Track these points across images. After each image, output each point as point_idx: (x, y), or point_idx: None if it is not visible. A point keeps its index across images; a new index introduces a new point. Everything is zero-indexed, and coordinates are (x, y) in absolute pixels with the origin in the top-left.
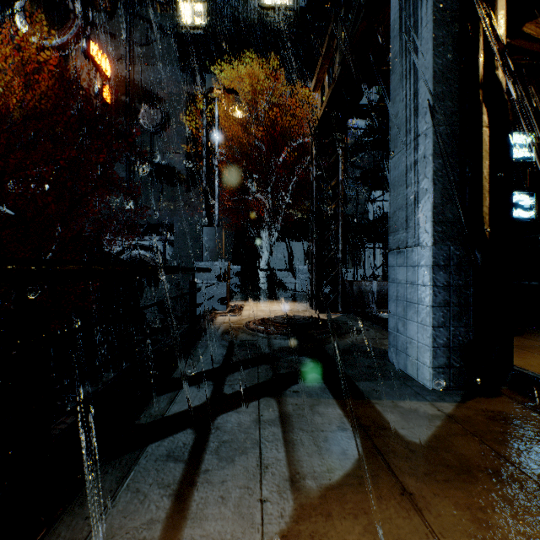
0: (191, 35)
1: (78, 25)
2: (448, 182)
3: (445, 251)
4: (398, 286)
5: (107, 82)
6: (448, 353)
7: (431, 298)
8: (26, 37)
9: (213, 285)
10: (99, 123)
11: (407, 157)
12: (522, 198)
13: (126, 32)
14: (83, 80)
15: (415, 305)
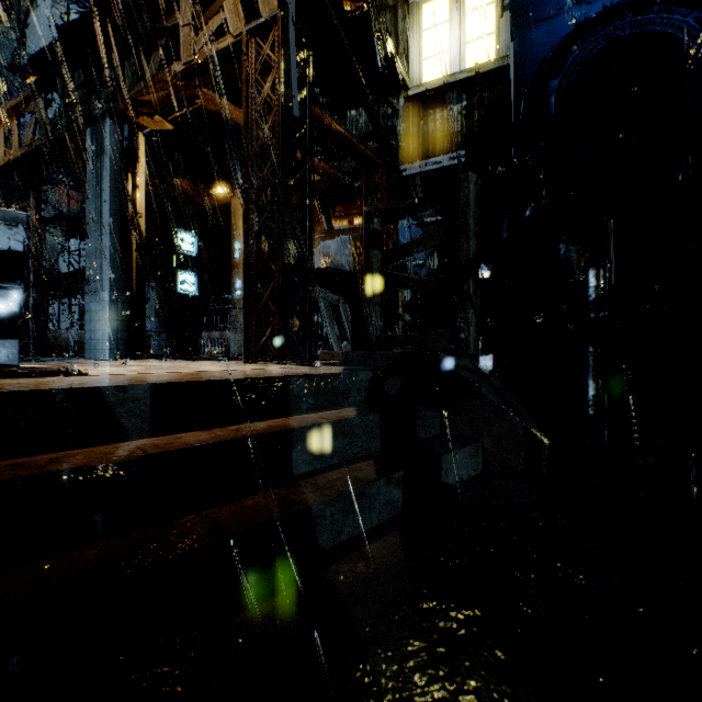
0: None
1: None
2: (118, 263)
3: (117, 295)
4: (92, 314)
5: None
6: (118, 343)
7: (109, 316)
8: None
9: None
10: None
11: (97, 243)
12: (189, 278)
13: None
14: None
15: (101, 322)
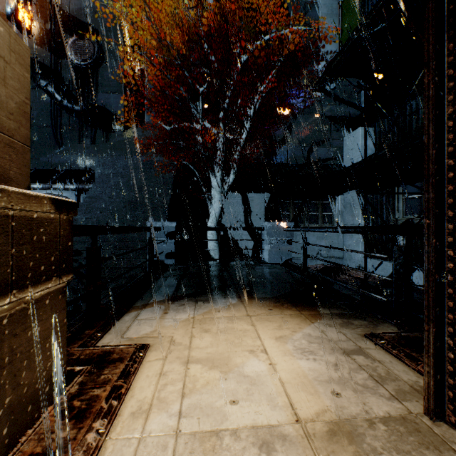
0: None
1: None
2: None
3: None
4: None
5: (26, 4)
6: None
7: None
8: None
9: None
10: None
11: None
12: None
13: None
14: None
15: None
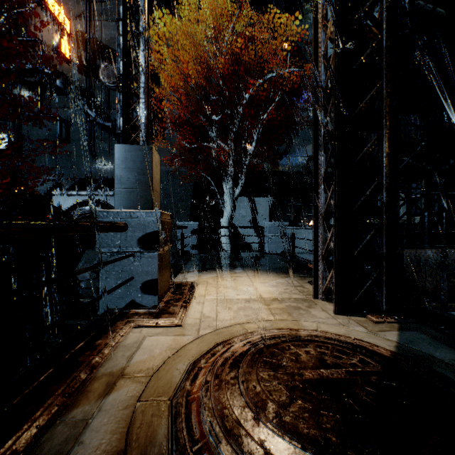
0: None
1: None
2: None
3: None
4: None
5: (67, 37)
6: None
7: None
8: None
9: (132, 256)
10: (56, 77)
11: None
12: None
13: None
14: (43, 36)
15: None
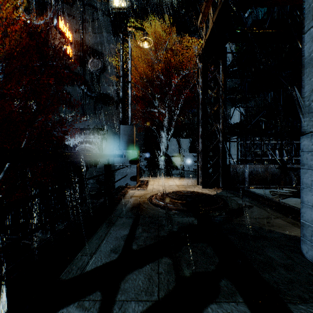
0: (118, 13)
1: (53, 12)
2: None
3: None
4: None
5: (70, 44)
6: None
7: None
8: (24, 20)
9: (127, 167)
10: (64, 69)
11: None
12: None
13: (80, 14)
14: (56, 44)
15: None
